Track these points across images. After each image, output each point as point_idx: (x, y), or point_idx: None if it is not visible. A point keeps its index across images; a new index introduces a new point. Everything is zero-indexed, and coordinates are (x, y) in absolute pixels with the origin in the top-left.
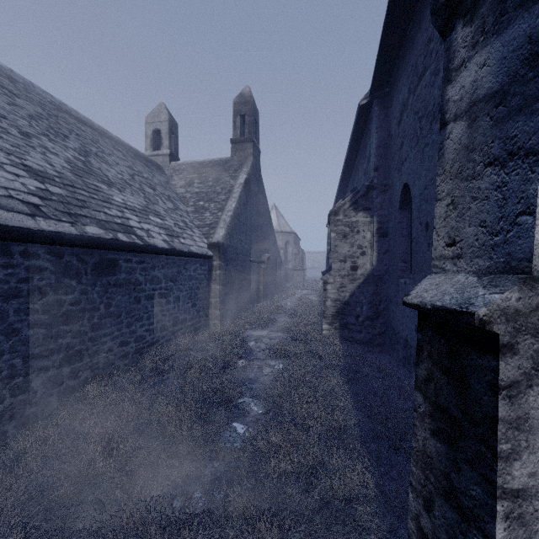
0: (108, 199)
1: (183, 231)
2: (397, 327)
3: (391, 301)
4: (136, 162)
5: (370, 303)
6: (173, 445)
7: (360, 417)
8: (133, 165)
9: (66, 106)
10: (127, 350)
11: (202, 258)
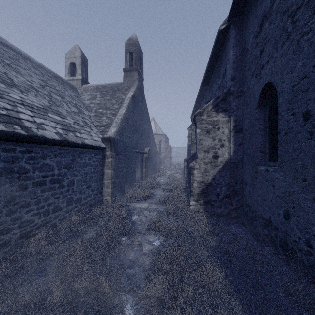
0: (0, 94)
1: (81, 128)
2: (255, 206)
3: (246, 184)
4: (52, 80)
5: (227, 184)
6: None
7: None
8: (48, 80)
9: None
10: (8, 238)
11: (96, 149)
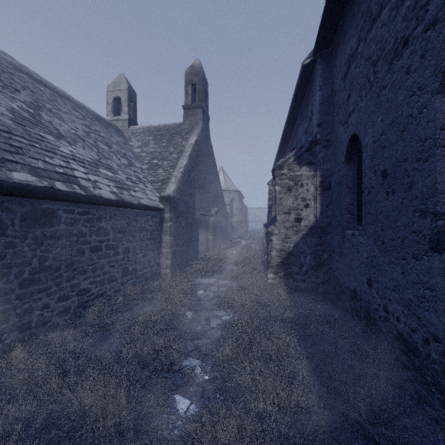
0: (52, 149)
1: (135, 184)
2: (343, 277)
3: (334, 252)
4: (95, 123)
5: (313, 253)
6: (93, 441)
7: (322, 390)
8: (91, 125)
9: (28, 69)
10: (68, 305)
11: (153, 210)
